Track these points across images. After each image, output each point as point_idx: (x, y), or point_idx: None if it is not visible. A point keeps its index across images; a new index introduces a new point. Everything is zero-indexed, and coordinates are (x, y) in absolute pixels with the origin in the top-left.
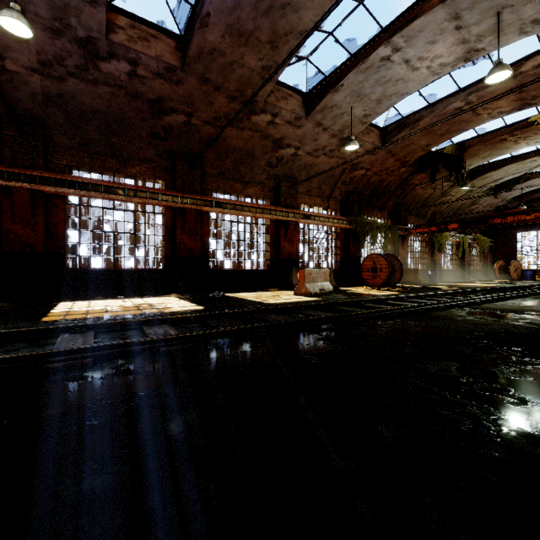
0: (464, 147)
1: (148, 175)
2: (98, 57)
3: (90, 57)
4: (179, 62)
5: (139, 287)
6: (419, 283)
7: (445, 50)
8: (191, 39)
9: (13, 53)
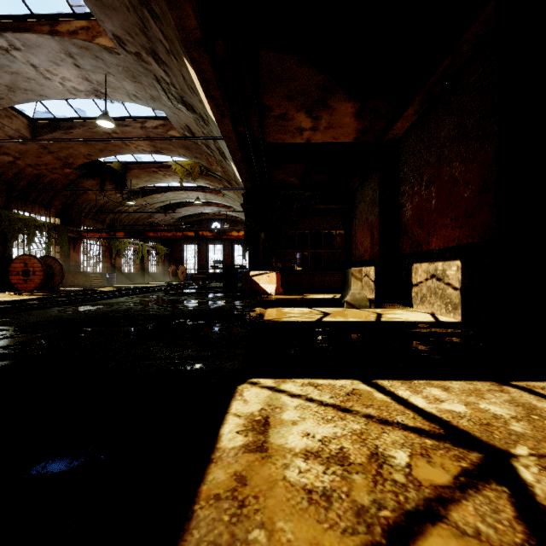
0: (128, 167)
1: None
2: None
3: None
4: None
5: None
6: (90, 285)
7: (73, 77)
8: None
9: None
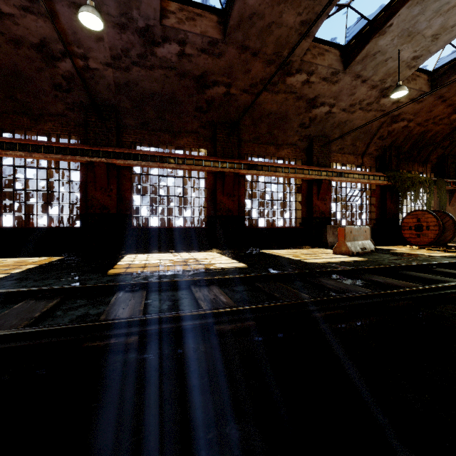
0: None
1: (194, 145)
2: (154, 44)
3: (148, 45)
4: (220, 35)
5: (186, 242)
6: None
7: None
8: (232, 7)
9: (93, 53)
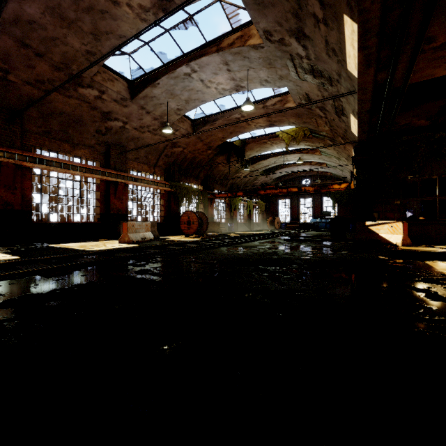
0: (245, 143)
1: None
2: None
3: None
4: None
5: None
6: (221, 232)
7: (224, 81)
8: (5, 3)
9: None
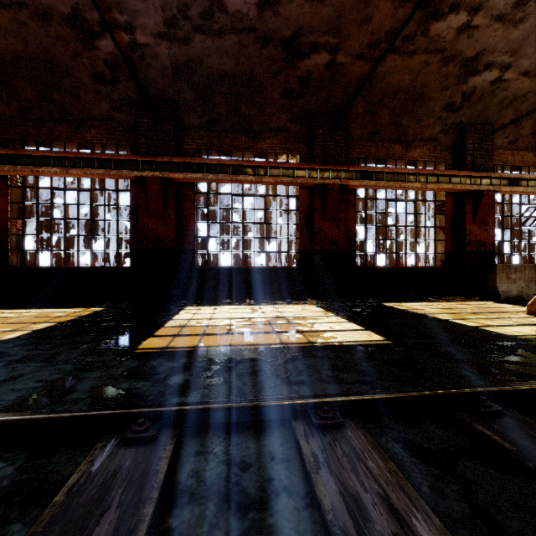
0: None
1: (280, 149)
2: None
3: None
4: None
5: (270, 289)
6: None
7: None
8: None
9: (141, 19)
